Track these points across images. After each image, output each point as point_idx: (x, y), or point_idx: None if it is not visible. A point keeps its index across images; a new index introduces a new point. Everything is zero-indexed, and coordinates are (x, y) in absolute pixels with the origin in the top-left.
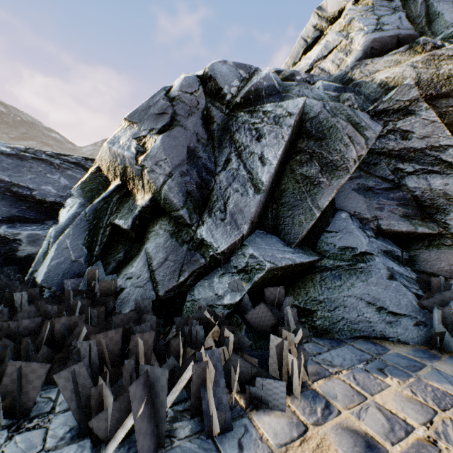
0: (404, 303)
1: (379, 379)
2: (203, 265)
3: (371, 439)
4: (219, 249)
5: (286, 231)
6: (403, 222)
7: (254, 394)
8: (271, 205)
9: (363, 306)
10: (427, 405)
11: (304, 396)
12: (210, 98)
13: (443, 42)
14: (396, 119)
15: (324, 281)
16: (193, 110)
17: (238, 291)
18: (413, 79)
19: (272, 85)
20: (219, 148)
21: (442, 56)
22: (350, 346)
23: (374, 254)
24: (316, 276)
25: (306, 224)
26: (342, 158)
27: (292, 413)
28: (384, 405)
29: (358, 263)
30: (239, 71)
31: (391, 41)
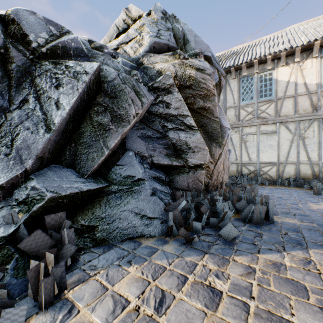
0: (157, 210)
1: (125, 269)
2: None
3: None
4: None
5: (81, 165)
6: (166, 159)
7: None
8: (70, 144)
9: (132, 216)
10: (146, 280)
11: (53, 308)
12: (13, 40)
13: (188, 57)
14: (163, 95)
15: (109, 202)
16: None
17: (14, 222)
18: (174, 73)
19: (80, 48)
20: (16, 88)
21: (187, 64)
22: (117, 248)
23: (145, 179)
24: (104, 198)
25: (97, 159)
26: (126, 113)
27: None
28: (118, 291)
29: (134, 186)
30: (49, 27)
31: (165, 47)
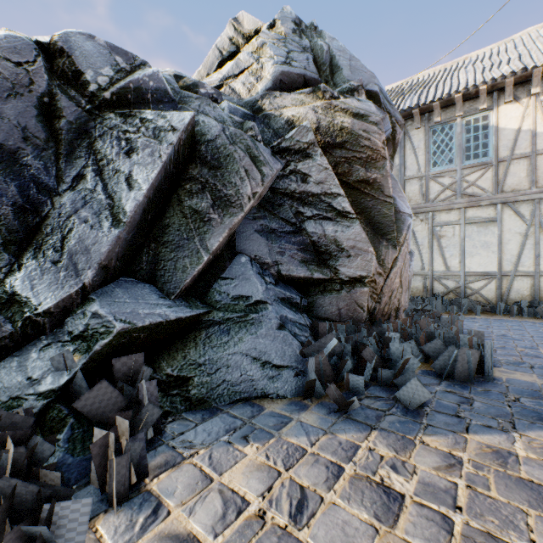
0: (289, 353)
1: (239, 449)
2: (9, 335)
3: (192, 541)
4: (40, 307)
5: (166, 279)
6: (302, 268)
7: (31, 535)
8: (148, 244)
9: (248, 363)
10: (274, 469)
11: (130, 505)
12: (61, 82)
13: (340, 94)
14: (297, 161)
15: (210, 338)
16: (20, 91)
17: (67, 368)
18: (315, 123)
19: (163, 90)
20: (67, 157)
21: (336, 107)
22: (225, 414)
23: (268, 302)
24: (201, 333)
25: (191, 269)
26: (237, 193)
27: (95, 542)
28: (229, 484)
29: (250, 314)
30: (115, 57)
31: (299, 79)
